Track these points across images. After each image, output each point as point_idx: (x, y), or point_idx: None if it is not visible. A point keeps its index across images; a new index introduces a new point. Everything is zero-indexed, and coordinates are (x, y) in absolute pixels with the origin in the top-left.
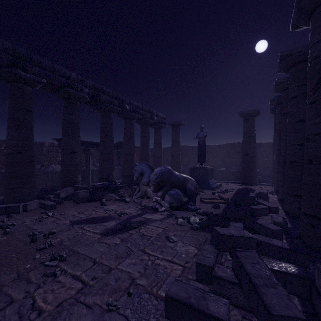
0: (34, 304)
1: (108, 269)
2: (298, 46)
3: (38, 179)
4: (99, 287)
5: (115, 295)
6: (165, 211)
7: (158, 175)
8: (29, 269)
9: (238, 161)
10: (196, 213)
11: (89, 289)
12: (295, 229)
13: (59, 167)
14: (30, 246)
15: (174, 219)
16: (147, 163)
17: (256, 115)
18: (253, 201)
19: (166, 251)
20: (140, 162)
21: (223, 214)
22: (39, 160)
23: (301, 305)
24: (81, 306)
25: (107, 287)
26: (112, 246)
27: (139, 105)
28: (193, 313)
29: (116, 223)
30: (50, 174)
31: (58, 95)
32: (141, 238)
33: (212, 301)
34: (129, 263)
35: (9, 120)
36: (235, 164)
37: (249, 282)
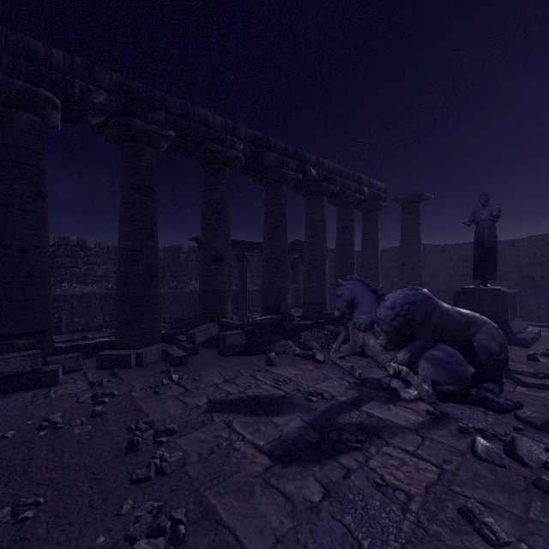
0: None
1: None
2: None
3: (172, 303)
4: None
5: None
6: (417, 400)
7: (399, 309)
8: None
9: None
10: (519, 422)
11: None
12: None
13: None
14: (124, 464)
15: (457, 433)
16: (363, 281)
17: None
18: None
19: None
20: (348, 277)
21: None
22: (174, 274)
23: None
24: None
25: None
26: (302, 512)
27: (334, 167)
28: None
29: (303, 422)
30: (188, 296)
31: (195, 158)
32: (379, 495)
33: None
34: None
35: (121, 207)
36: None
37: None
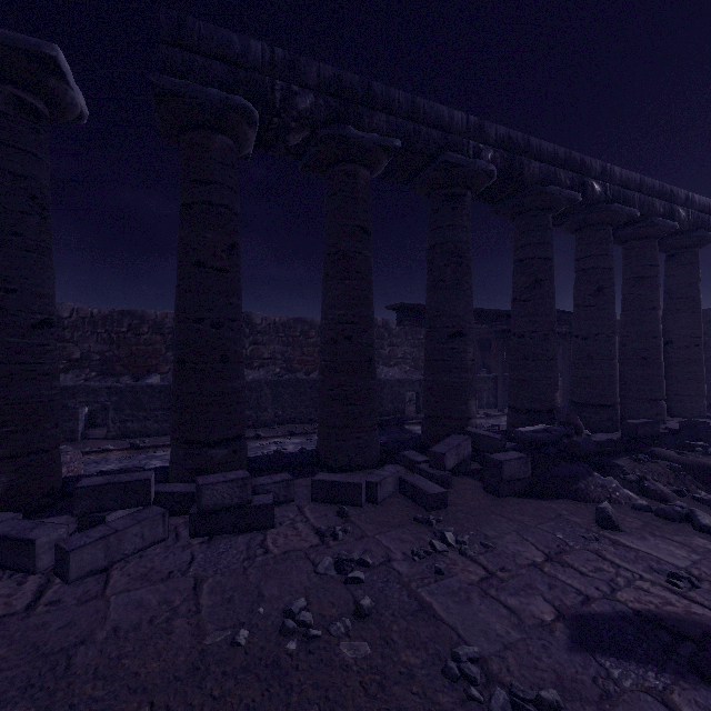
0: None
1: None
2: None
3: None
4: None
5: None
6: None
7: None
8: None
9: None
10: None
11: None
12: None
13: (384, 371)
14: None
15: None
16: None
17: None
18: None
19: None
20: None
21: None
22: None
23: None
24: None
25: None
26: None
27: (629, 177)
28: None
29: None
30: None
31: (419, 182)
32: None
33: None
34: None
35: (327, 260)
36: None
37: None
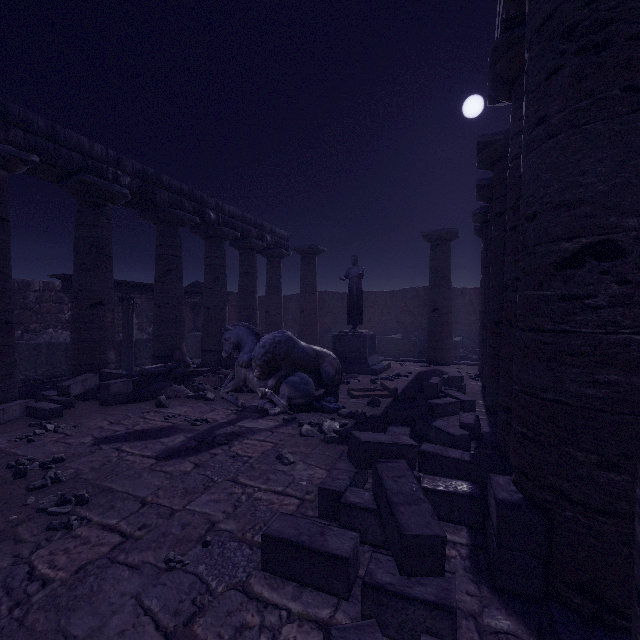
0: (32, 572)
1: (168, 512)
2: (504, 130)
3: (18, 360)
4: (152, 538)
5: (181, 547)
6: (281, 414)
7: (269, 347)
8: (17, 522)
9: (426, 321)
10: (337, 416)
11: (134, 543)
12: (495, 434)
13: (64, 335)
14: (14, 485)
15: (296, 427)
16: (248, 326)
17: (452, 238)
18: (435, 392)
19: (275, 478)
20: (235, 323)
21: (384, 415)
22: (18, 320)
23: (469, 537)
24: (120, 567)
25: (166, 537)
26: (178, 476)
27: (235, 212)
28: (303, 554)
29: (186, 438)
30: (44, 349)
31: (65, 187)
32: (232, 460)
33: (334, 536)
34: (208, 500)
35: None
36: (420, 328)
37: (386, 501)
